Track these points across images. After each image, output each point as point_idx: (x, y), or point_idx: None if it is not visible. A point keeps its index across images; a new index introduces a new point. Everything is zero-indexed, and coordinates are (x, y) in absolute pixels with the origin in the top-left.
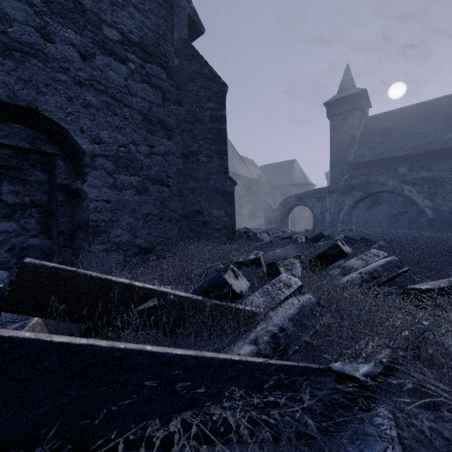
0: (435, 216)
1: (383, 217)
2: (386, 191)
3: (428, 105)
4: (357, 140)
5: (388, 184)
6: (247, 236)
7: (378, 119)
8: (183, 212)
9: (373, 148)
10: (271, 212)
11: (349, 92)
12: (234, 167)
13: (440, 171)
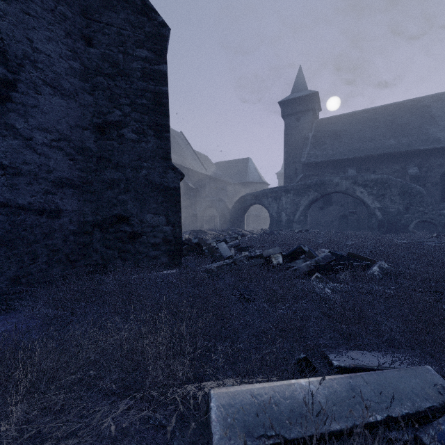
0: (384, 217)
1: (334, 217)
2: (339, 192)
3: (371, 112)
4: (309, 141)
5: (341, 185)
6: (199, 251)
7: (328, 121)
8: (96, 219)
9: (324, 149)
10: (227, 211)
11: (302, 93)
12: (188, 161)
13: (384, 174)
